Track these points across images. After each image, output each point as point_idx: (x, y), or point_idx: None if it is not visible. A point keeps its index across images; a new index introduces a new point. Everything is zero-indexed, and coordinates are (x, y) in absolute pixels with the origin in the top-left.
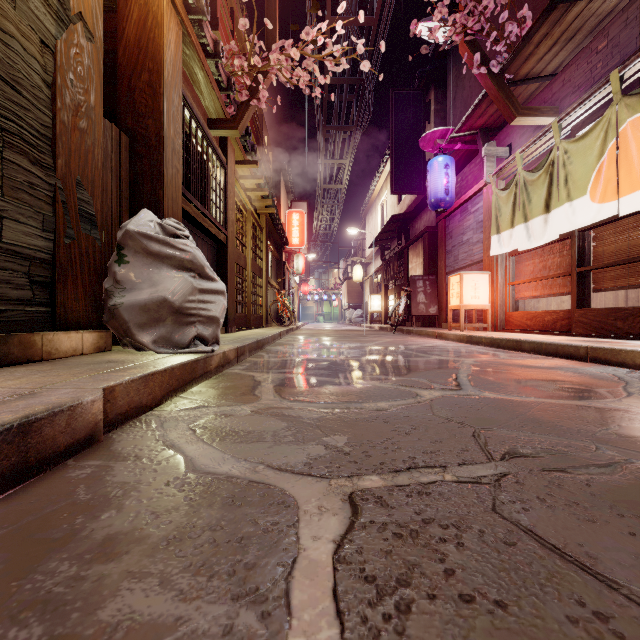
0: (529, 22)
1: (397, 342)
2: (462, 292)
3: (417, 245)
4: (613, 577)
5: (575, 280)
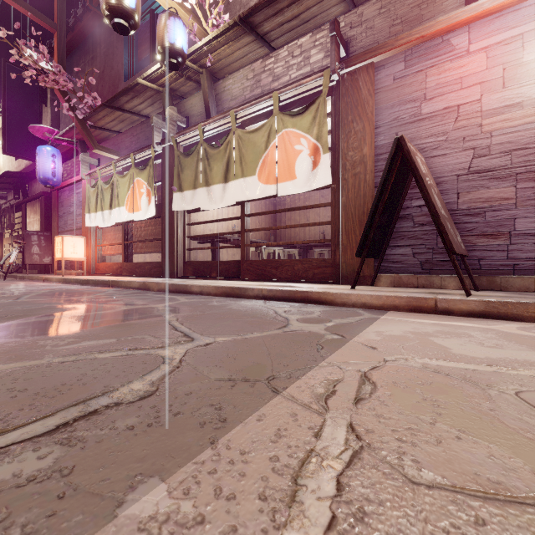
0: (100, 101)
1: (1, 285)
2: (64, 249)
3: (35, 204)
4: (6, 315)
5: (124, 247)
